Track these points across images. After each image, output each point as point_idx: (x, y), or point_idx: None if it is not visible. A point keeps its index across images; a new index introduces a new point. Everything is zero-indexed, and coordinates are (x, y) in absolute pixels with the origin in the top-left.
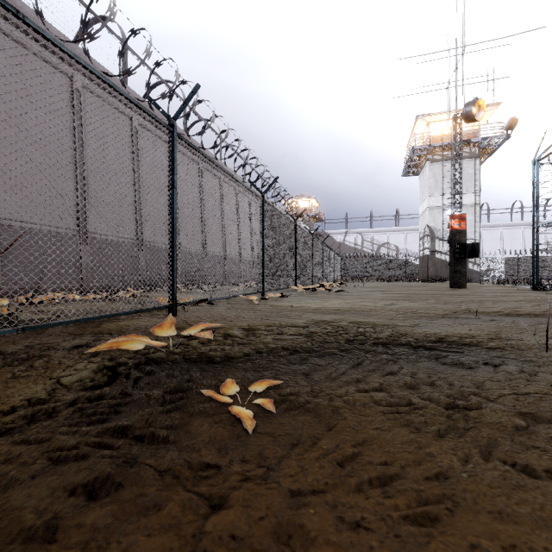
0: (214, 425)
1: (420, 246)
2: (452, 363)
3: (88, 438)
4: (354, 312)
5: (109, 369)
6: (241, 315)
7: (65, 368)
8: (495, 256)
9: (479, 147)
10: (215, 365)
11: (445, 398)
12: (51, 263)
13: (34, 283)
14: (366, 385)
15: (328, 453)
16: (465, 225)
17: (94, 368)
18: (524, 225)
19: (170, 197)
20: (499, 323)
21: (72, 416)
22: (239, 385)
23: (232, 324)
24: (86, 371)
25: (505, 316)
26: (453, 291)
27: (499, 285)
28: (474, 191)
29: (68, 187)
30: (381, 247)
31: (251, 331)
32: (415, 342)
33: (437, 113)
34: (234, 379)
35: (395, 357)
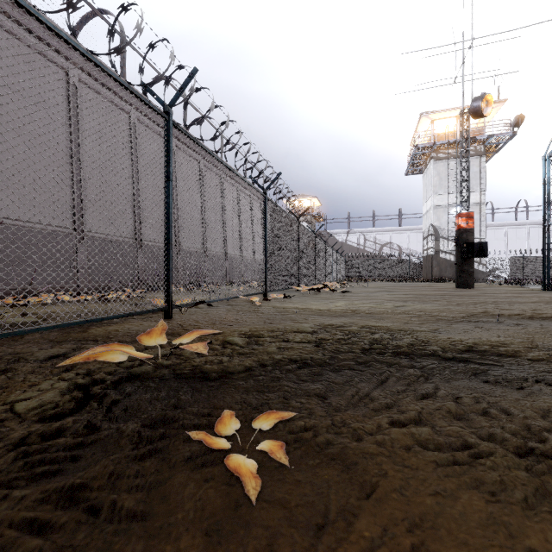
0: (203, 486)
1: (424, 245)
2: (496, 381)
3: (15, 514)
4: (363, 315)
5: (81, 389)
6: (242, 318)
7: (27, 388)
8: (499, 256)
9: (484, 145)
10: (210, 383)
11: (511, 437)
12: (45, 262)
13: (27, 283)
14: (401, 414)
15: (373, 546)
16: (472, 224)
17: (62, 388)
18: (529, 224)
19: (165, 191)
20: (527, 327)
21: (10, 466)
22: (239, 414)
23: (232, 329)
24: (51, 392)
25: (529, 319)
26: (461, 291)
27: (507, 285)
28: (480, 190)
29: (64, 184)
30: (384, 246)
31: (253, 338)
32: (442, 352)
33: (442, 110)
34: (232, 403)
35: (424, 372)
